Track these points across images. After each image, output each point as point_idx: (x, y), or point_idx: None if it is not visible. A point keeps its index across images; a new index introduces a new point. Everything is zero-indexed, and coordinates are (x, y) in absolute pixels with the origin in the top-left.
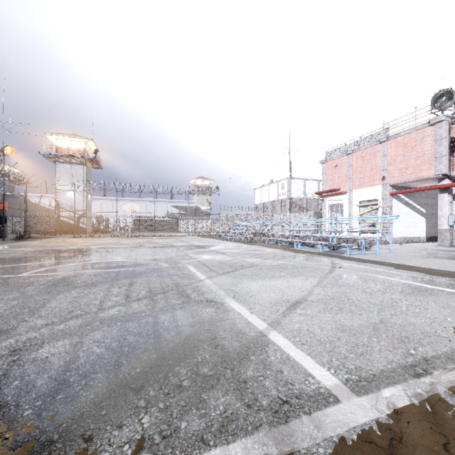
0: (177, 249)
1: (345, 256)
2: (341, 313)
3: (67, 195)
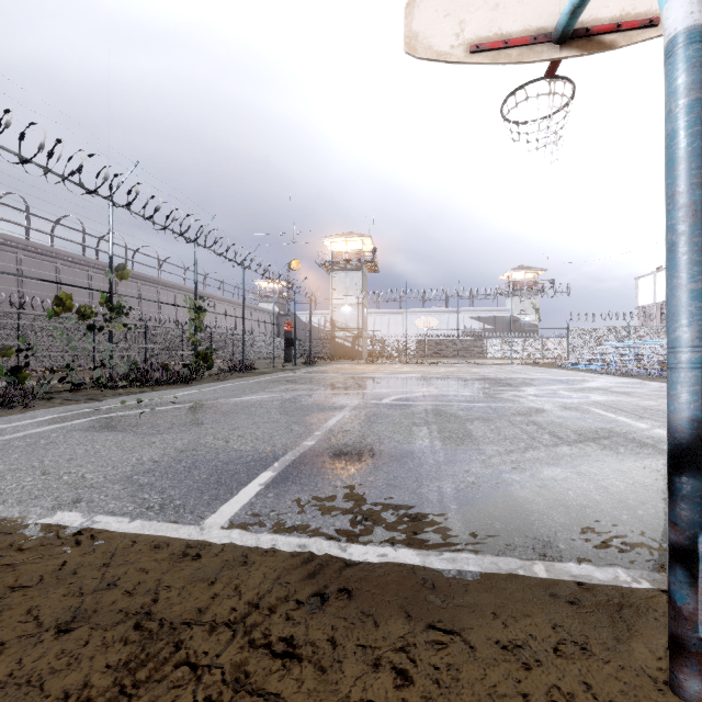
0: (526, 383)
1: None
2: None
3: (342, 311)
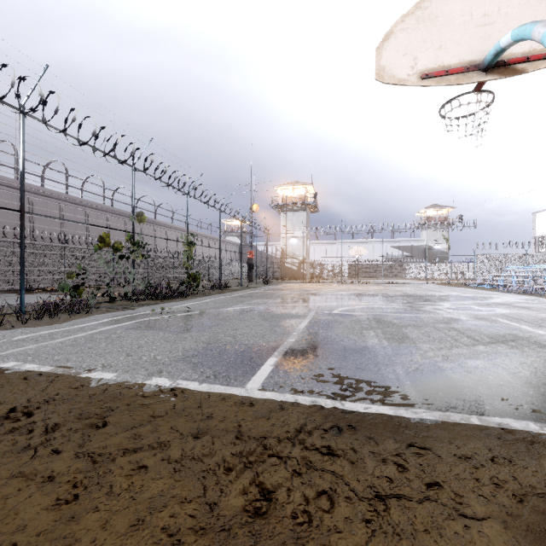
0: (442, 299)
1: None
2: None
3: (290, 242)
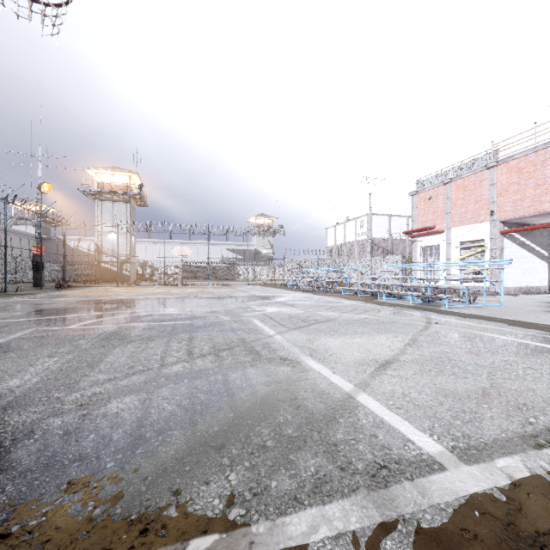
0: (237, 300)
1: (443, 310)
2: (442, 376)
3: (108, 238)
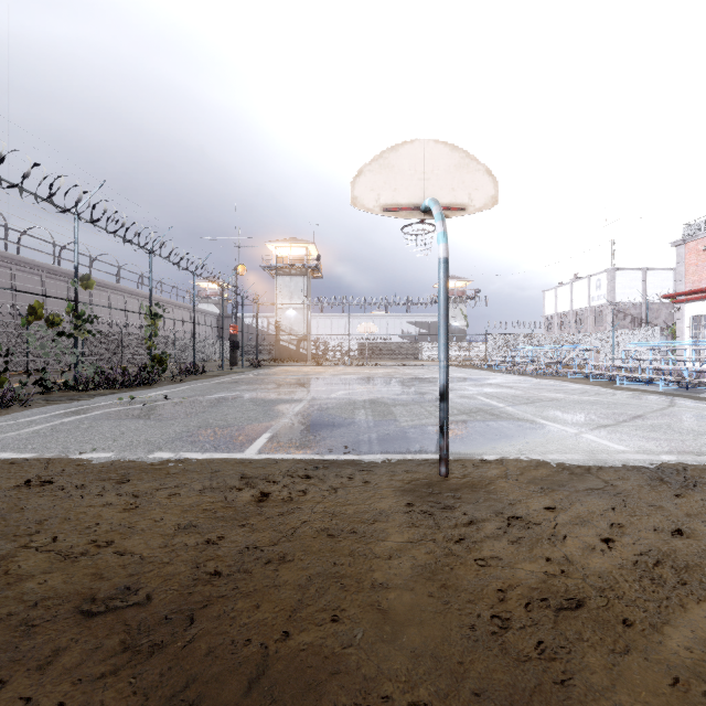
0: None
1: (702, 396)
2: (653, 432)
3: (286, 315)
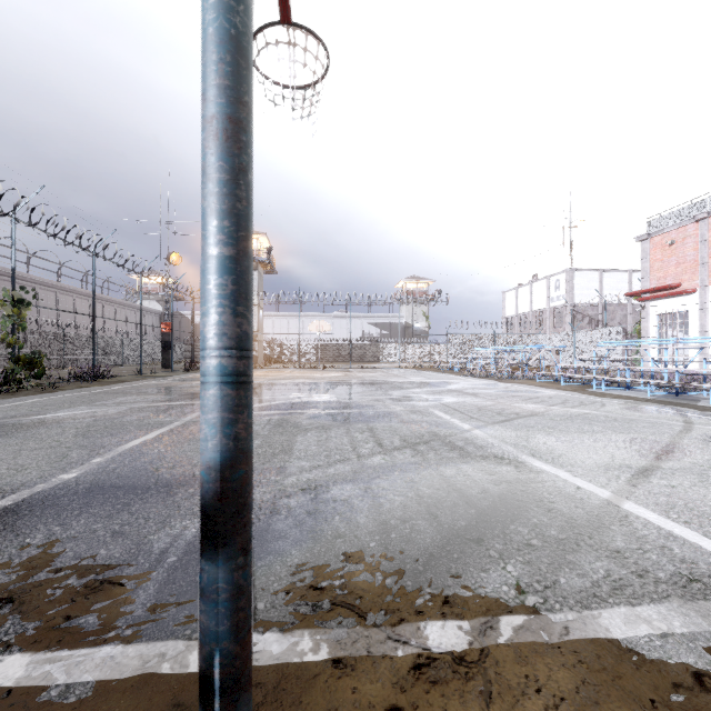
0: (397, 386)
1: (705, 405)
2: None
3: None
